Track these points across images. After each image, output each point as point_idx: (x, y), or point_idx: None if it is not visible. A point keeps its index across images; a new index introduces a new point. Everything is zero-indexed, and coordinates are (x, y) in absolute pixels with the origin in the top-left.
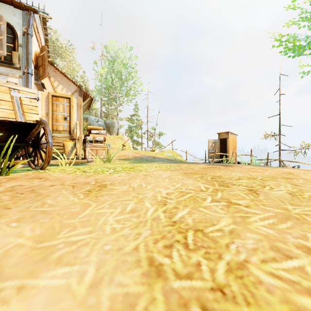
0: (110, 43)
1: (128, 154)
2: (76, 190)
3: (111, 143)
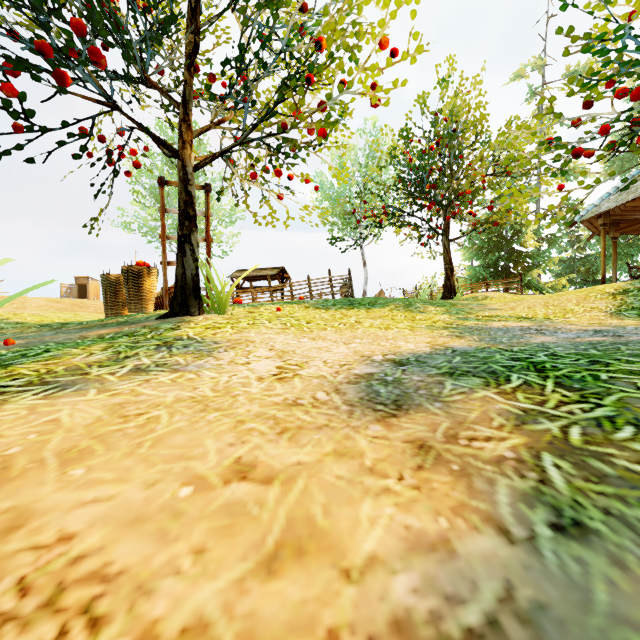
0: None
1: None
2: None
3: None
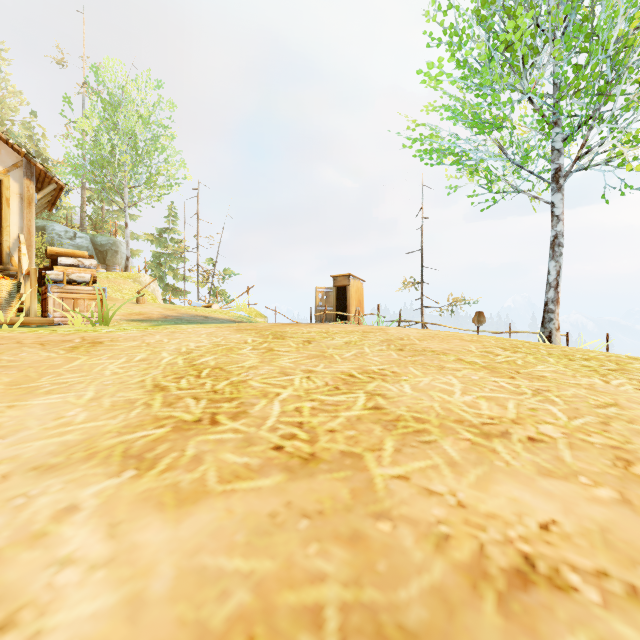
0: (106, 64)
1: (150, 311)
2: (50, 347)
3: (110, 288)
